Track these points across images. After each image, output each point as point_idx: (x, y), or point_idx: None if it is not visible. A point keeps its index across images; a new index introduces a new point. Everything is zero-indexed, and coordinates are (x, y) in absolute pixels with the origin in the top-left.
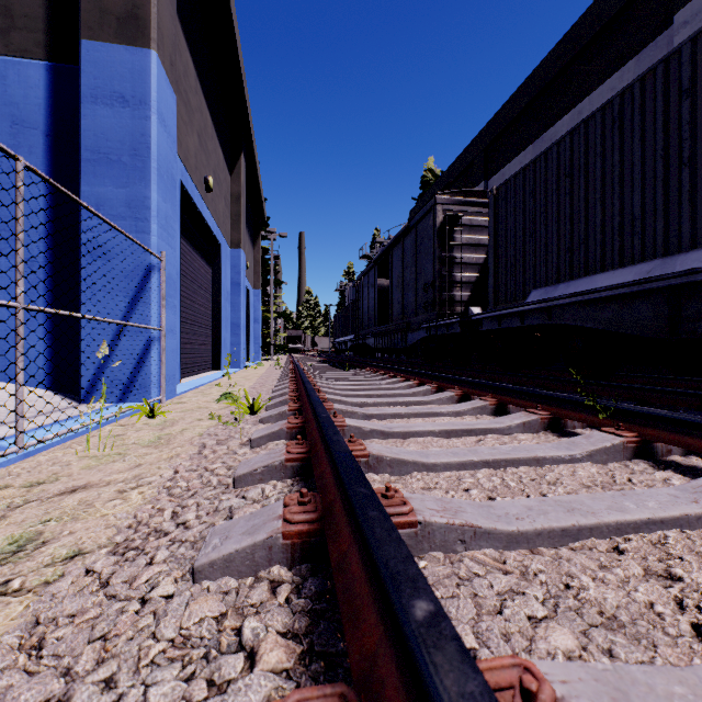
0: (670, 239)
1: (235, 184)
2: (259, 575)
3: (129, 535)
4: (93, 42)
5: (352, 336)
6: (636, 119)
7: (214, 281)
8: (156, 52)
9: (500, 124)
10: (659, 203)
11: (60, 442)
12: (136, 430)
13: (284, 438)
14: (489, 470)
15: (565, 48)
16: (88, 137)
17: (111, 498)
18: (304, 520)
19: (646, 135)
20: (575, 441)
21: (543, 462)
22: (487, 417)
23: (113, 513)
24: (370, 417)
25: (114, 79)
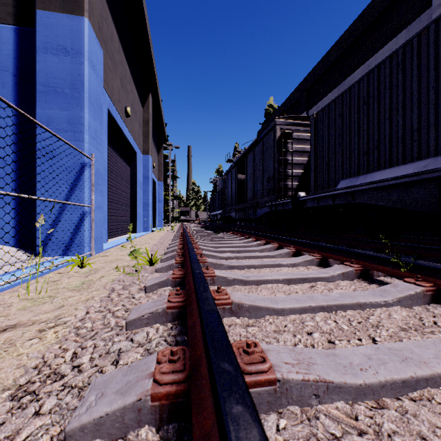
0: (439, 144)
1: (145, 113)
2: (128, 438)
3: (32, 377)
4: (45, 11)
5: (221, 211)
6: (415, 62)
7: (132, 175)
8: (88, 18)
9: (316, 74)
10: (431, 119)
11: (11, 287)
12: (68, 277)
13: (170, 285)
14: (324, 313)
15: (359, 24)
16: (41, 76)
17: (31, 337)
18: (172, 381)
19: (422, 73)
20: (385, 289)
21: (364, 306)
22: (314, 267)
23: (27, 353)
24: (232, 267)
25: (59, 37)
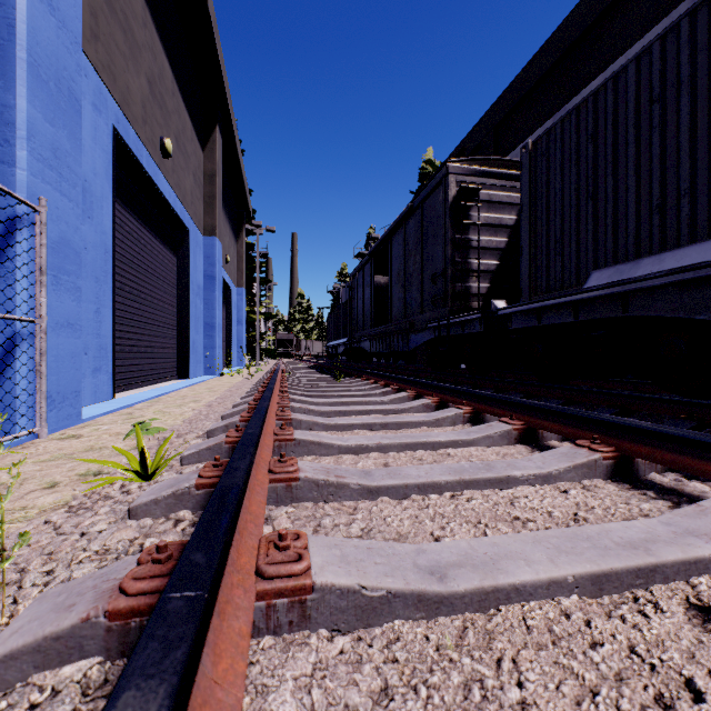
0: None
1: (208, 161)
2: None
3: None
4: None
5: (345, 339)
6: None
7: (179, 272)
8: None
9: (513, 98)
10: None
11: None
12: None
13: (98, 650)
14: None
15: None
16: None
17: None
18: None
19: None
20: None
21: None
22: (608, 487)
23: None
24: (375, 493)
25: None
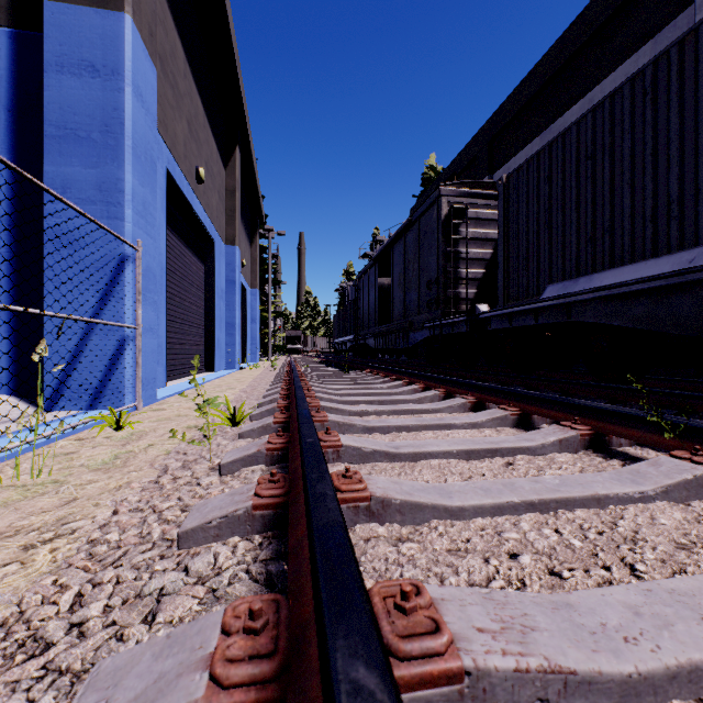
0: None
1: (230, 178)
2: None
3: None
4: (59, 3)
5: (352, 336)
6: (673, 88)
7: (207, 278)
8: (130, 16)
9: (505, 116)
10: (702, 182)
11: None
12: (93, 446)
13: (263, 462)
14: (535, 514)
15: (575, 34)
16: (52, 111)
17: (6, 561)
18: (248, 680)
19: (686, 106)
20: (639, 470)
21: (605, 502)
22: (509, 430)
23: None
24: (371, 430)
25: (83, 46)
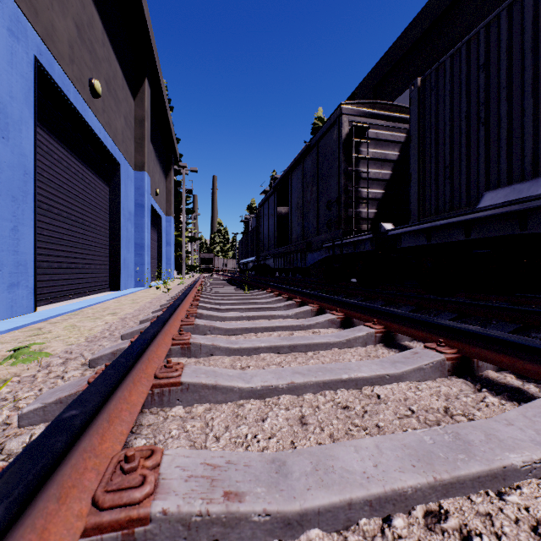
0: None
1: (138, 108)
2: None
3: None
4: None
5: (254, 257)
6: None
7: (112, 199)
8: None
9: (390, 62)
10: None
11: None
12: None
13: None
14: None
15: None
16: None
17: None
18: None
19: None
20: None
21: None
22: None
23: None
24: (295, 525)
25: None
